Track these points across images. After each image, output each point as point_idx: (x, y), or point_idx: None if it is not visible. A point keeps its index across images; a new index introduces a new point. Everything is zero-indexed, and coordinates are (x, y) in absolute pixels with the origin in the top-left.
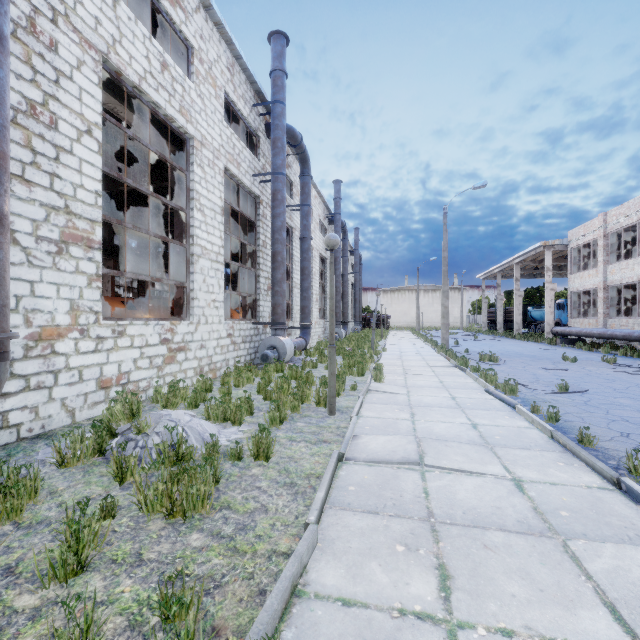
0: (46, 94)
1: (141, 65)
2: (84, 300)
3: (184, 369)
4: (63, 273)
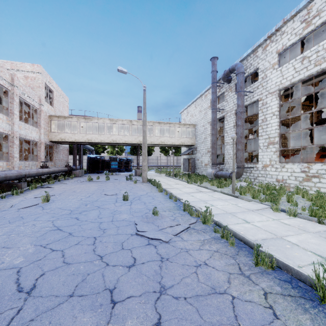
0: (265, 115)
1: (291, 75)
2: (272, 158)
3: (318, 186)
4: (268, 152)
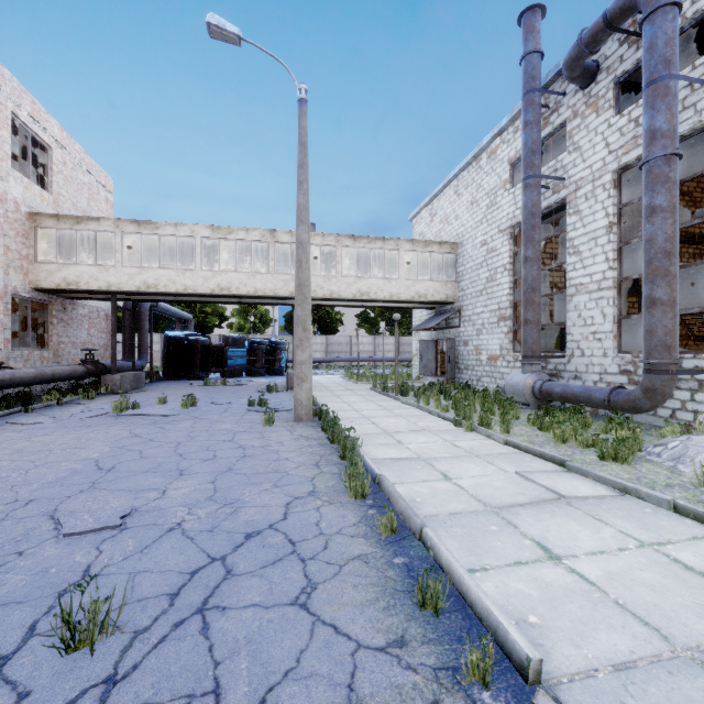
0: None
1: None
2: None
3: None
4: None
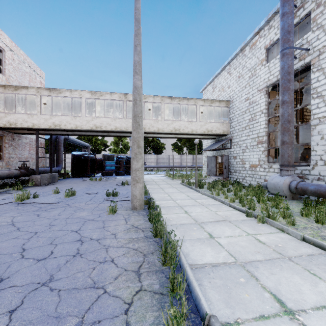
0: None
1: None
2: None
3: None
4: None
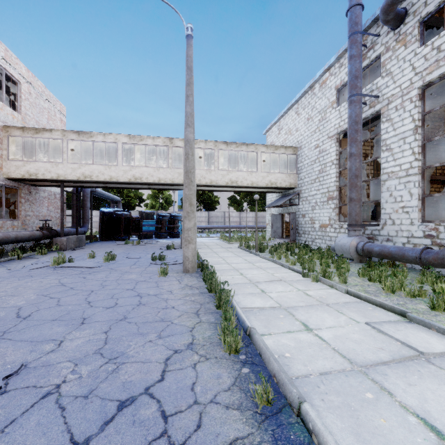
0: None
1: None
2: None
3: None
4: None
